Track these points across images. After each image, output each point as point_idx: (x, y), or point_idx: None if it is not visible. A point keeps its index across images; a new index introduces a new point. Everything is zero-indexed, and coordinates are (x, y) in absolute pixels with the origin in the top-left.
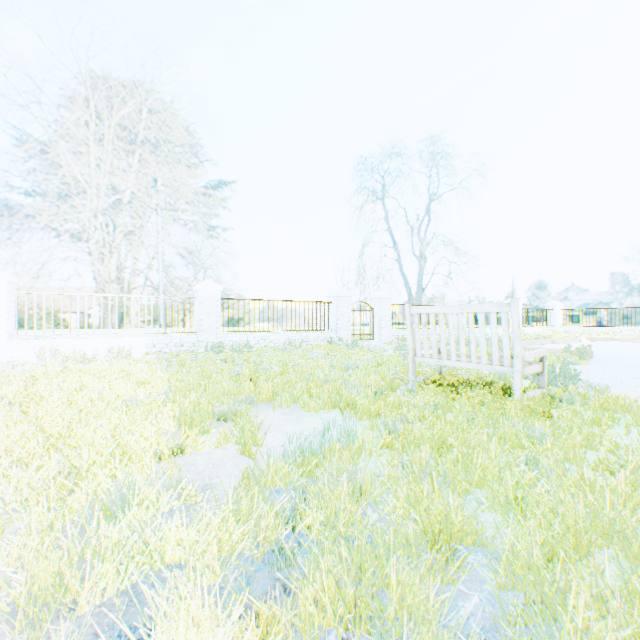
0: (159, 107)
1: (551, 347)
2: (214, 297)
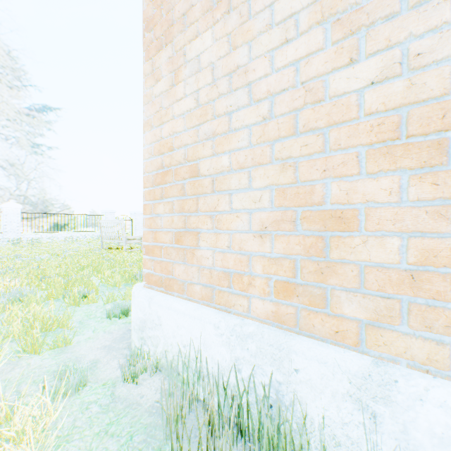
0: None
1: None
2: (16, 212)
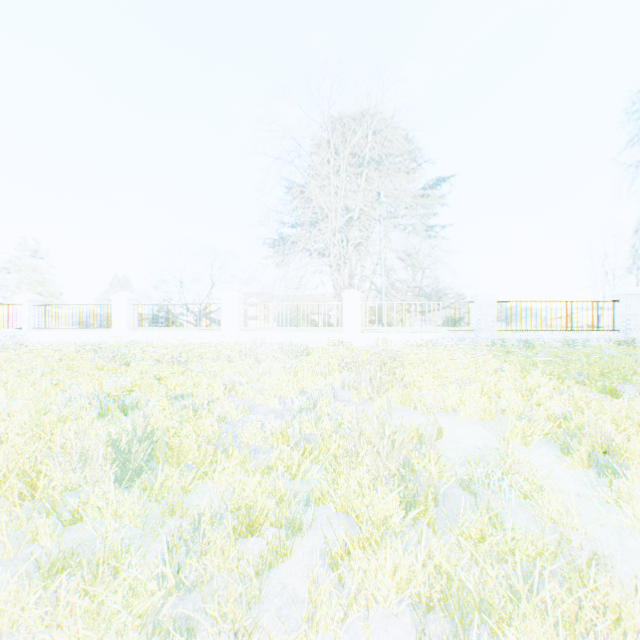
0: (396, 134)
1: None
2: (489, 301)
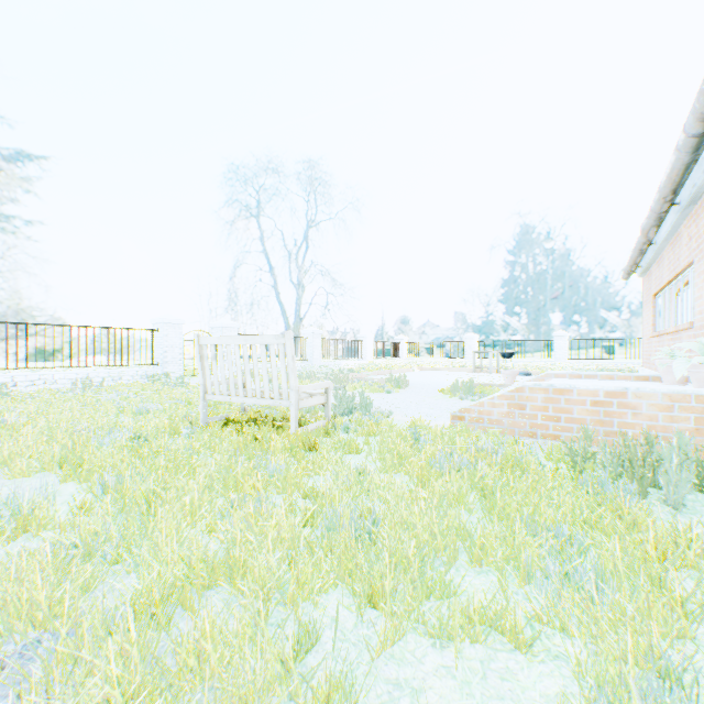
0: None
1: (384, 377)
2: None
